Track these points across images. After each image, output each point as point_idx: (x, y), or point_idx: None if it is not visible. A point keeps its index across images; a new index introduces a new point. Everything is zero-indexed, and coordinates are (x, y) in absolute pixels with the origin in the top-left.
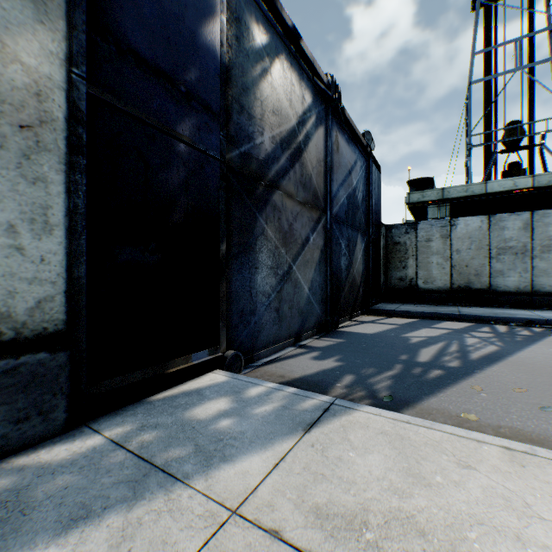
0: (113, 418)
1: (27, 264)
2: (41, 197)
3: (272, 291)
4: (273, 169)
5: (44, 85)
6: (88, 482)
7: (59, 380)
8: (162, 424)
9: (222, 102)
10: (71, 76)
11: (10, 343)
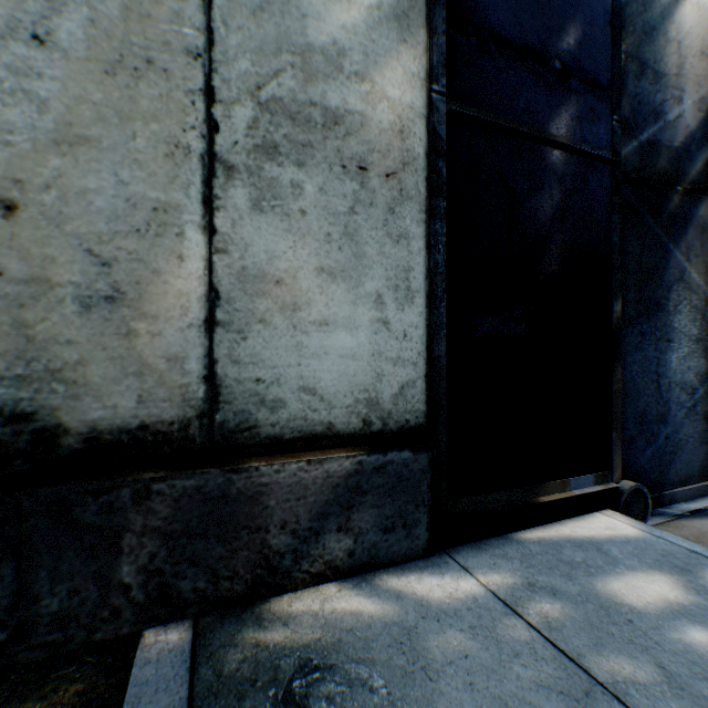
0: (478, 554)
1: (390, 341)
2: (403, 257)
3: (697, 383)
4: (698, 159)
5: (405, 119)
6: (493, 661)
7: (421, 488)
8: (562, 592)
9: (614, 65)
10: (430, 97)
11: (377, 435)
